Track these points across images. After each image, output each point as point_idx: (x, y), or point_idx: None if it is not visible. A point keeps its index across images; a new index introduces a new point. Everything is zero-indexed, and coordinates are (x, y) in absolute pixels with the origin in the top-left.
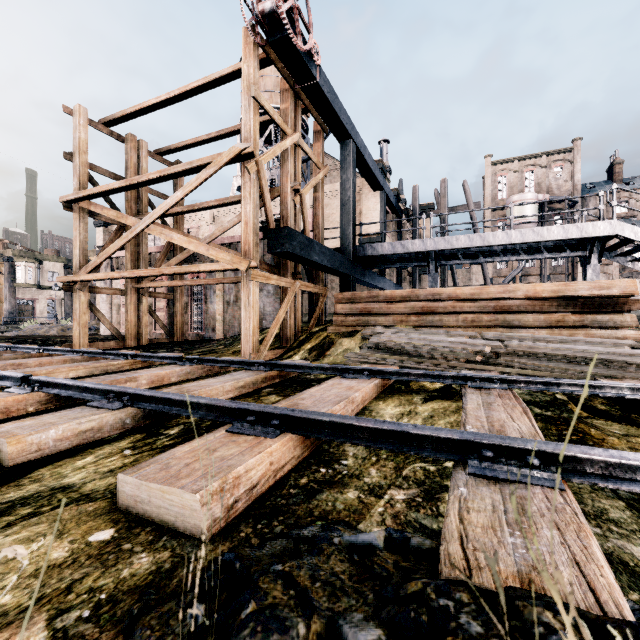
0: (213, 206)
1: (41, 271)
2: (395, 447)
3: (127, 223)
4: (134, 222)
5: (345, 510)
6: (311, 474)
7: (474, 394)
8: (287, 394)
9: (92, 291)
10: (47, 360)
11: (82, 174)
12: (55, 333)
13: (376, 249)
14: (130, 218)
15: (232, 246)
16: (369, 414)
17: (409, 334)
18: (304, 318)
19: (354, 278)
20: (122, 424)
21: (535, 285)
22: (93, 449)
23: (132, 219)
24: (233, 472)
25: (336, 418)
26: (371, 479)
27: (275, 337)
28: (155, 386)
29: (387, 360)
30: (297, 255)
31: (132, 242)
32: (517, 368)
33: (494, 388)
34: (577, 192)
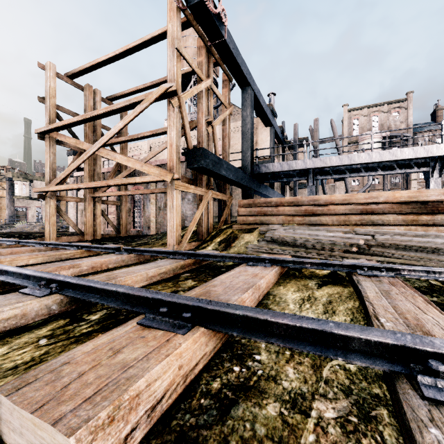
0: (147, 136)
1: (32, 187)
2: (317, 349)
3: (83, 148)
4: (88, 147)
5: (268, 439)
6: (224, 375)
7: (367, 281)
8: (201, 279)
9: (59, 199)
10: (17, 250)
11: (52, 113)
12: (37, 230)
13: (268, 167)
14: (85, 144)
15: (162, 167)
16: (273, 299)
17: (296, 230)
18: (215, 219)
19: (252, 189)
20: (48, 310)
21: (394, 192)
22: (11, 337)
23: (87, 144)
24: (130, 389)
25: (249, 312)
26: (290, 383)
27: (193, 233)
28: (95, 271)
29: (280, 250)
30: (210, 170)
31: (89, 163)
32: (387, 257)
33: (382, 276)
34: (410, 130)
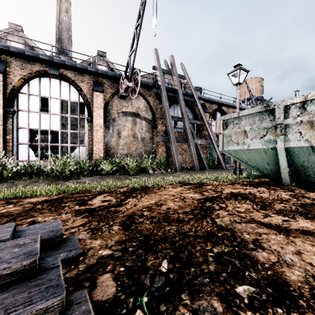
0: None
1: None
2: None
3: None
4: None
5: None
6: None
7: None
8: None
9: None
10: None
11: None
12: None
13: None
14: None
15: None
16: None
17: None
18: None
19: None
20: None
21: None
22: None
23: None
24: None
25: None
26: None
27: None
28: None
29: None
30: None
31: None
32: None
33: None
34: None
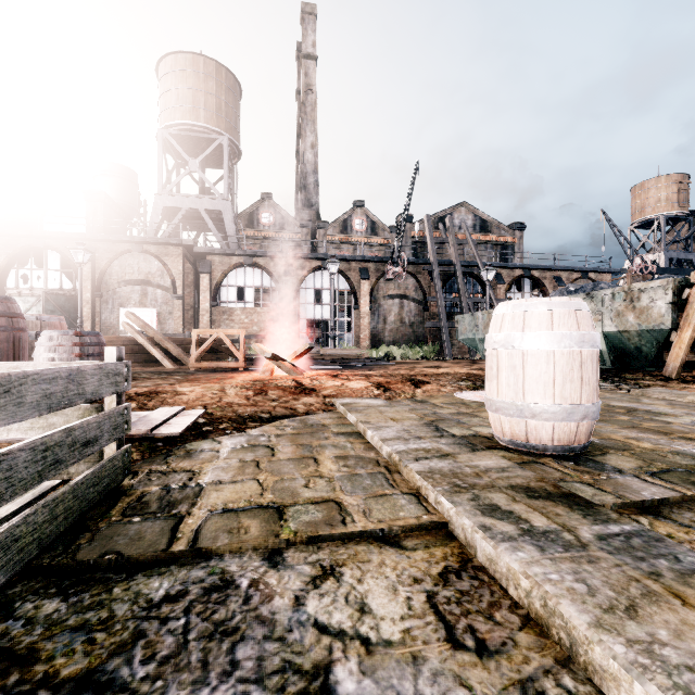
0: None
1: None
2: None
3: None
4: None
5: None
6: None
7: None
8: None
9: None
10: None
11: None
12: None
13: None
14: None
15: None
16: None
17: None
18: None
19: None
20: None
21: None
22: None
23: None
24: None
25: None
26: None
27: None
28: None
29: None
30: None
31: None
32: None
33: None
34: None
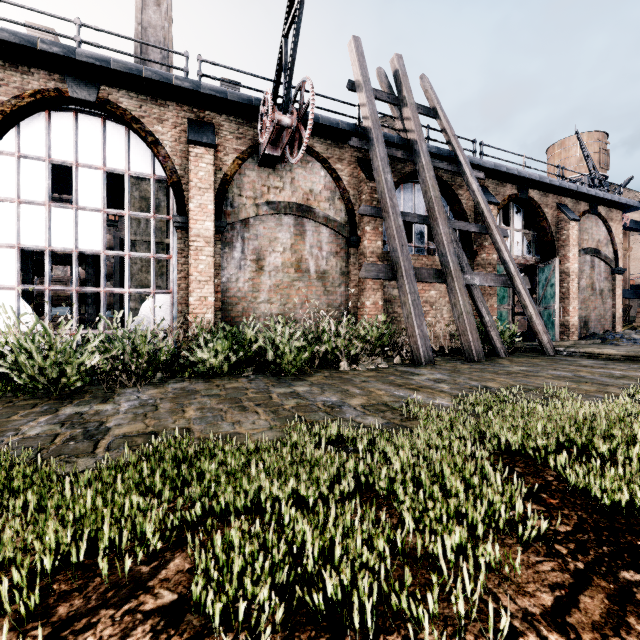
0: None
1: None
2: None
3: None
4: None
5: None
6: None
7: None
8: None
9: None
10: None
11: None
12: None
13: None
14: None
15: None
16: None
17: None
18: None
19: None
20: None
21: None
22: None
23: None
24: None
25: None
26: None
27: None
28: None
29: None
30: None
31: None
32: None
33: None
34: None
